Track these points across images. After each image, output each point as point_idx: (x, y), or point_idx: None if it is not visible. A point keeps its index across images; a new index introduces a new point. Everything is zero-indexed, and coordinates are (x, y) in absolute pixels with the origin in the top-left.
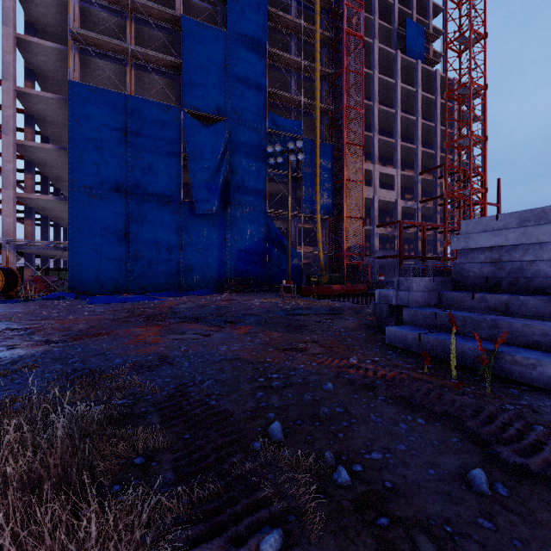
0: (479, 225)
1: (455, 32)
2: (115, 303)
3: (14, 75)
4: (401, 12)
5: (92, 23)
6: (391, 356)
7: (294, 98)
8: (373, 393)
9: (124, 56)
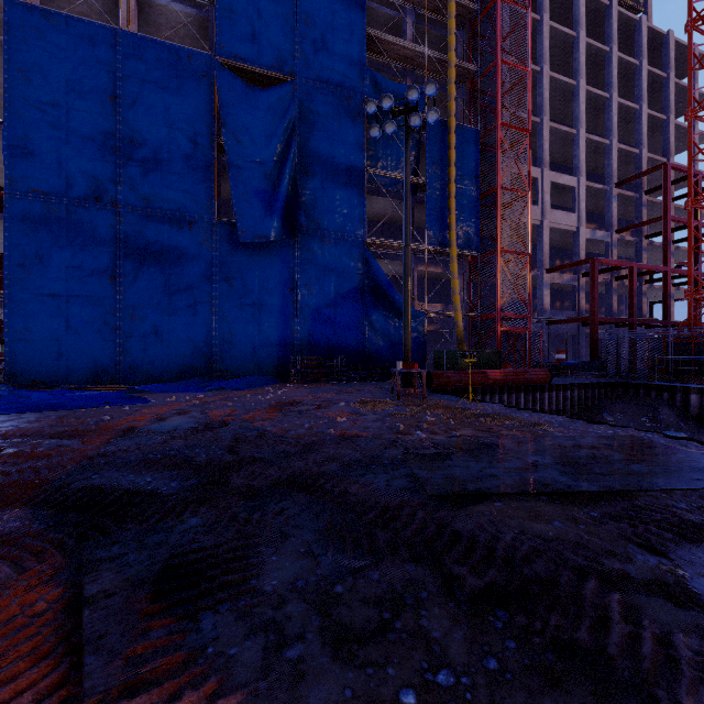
0: None
1: None
2: (30, 413)
3: None
4: None
5: None
6: None
7: (412, 49)
8: None
9: None
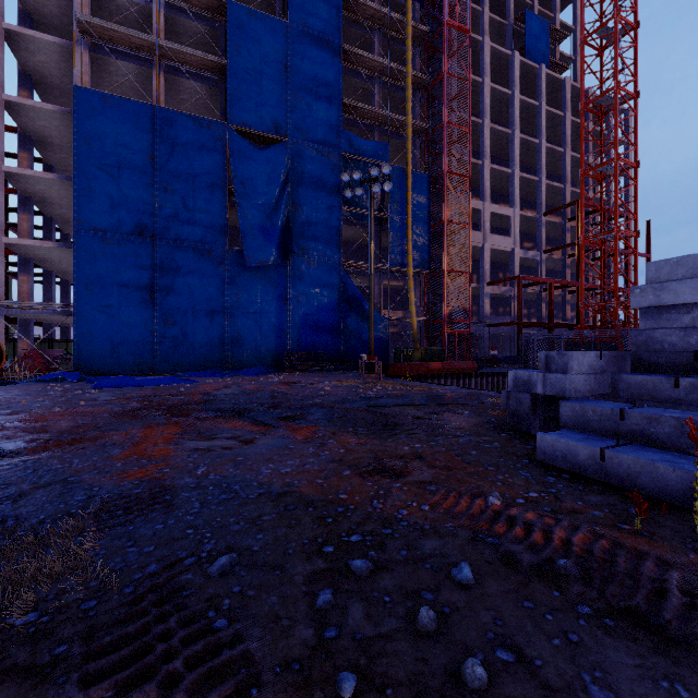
0: (680, 268)
1: (595, 21)
2: (131, 387)
3: (1, 79)
4: (518, 2)
5: (108, 12)
6: (556, 489)
7: (378, 112)
8: (560, 592)
9: (150, 55)
